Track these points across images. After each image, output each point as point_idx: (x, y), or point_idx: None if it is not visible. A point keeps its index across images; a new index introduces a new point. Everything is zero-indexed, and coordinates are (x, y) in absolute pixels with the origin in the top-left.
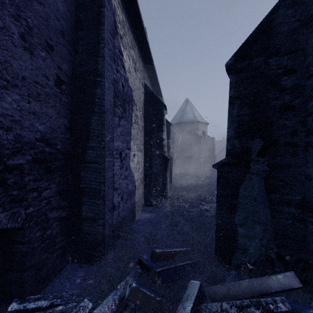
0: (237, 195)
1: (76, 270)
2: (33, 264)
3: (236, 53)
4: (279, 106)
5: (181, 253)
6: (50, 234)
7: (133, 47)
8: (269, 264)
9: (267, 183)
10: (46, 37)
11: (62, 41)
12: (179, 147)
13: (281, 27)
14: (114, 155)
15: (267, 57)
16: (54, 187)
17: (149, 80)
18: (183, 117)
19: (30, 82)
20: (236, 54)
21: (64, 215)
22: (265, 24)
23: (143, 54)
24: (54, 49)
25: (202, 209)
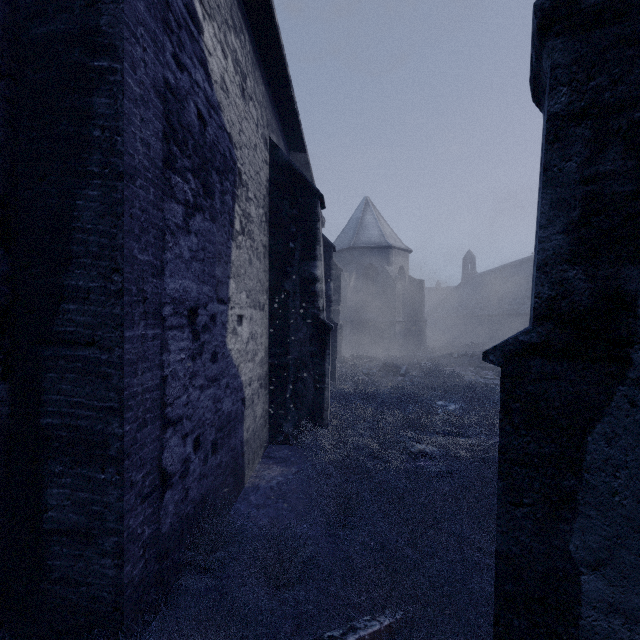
0: (578, 461)
1: None
2: None
3: None
4: None
5: None
6: None
7: (238, 31)
8: None
9: None
10: None
11: None
12: (350, 301)
13: None
14: (167, 319)
15: None
16: None
17: (283, 139)
18: (358, 237)
19: None
20: None
21: None
22: None
23: (265, 62)
24: None
25: (414, 451)
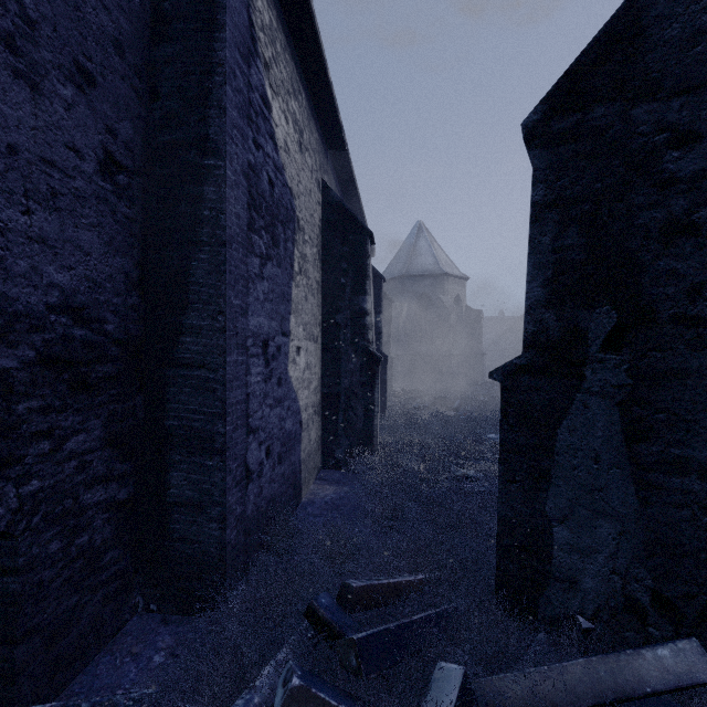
0: (551, 447)
1: (153, 631)
2: (42, 624)
3: (550, 96)
4: (660, 226)
5: (413, 587)
6: (86, 544)
7: (296, 94)
8: (633, 619)
9: (627, 416)
10: (76, 51)
11: (118, 66)
12: (402, 333)
13: (664, 28)
14: (250, 349)
15: (627, 103)
16: (98, 426)
17: (333, 176)
18: (410, 264)
19: (31, 162)
20: (549, 98)
21: (125, 497)
22: (624, 22)
23: (319, 111)
24: (97, 83)
25: (458, 475)
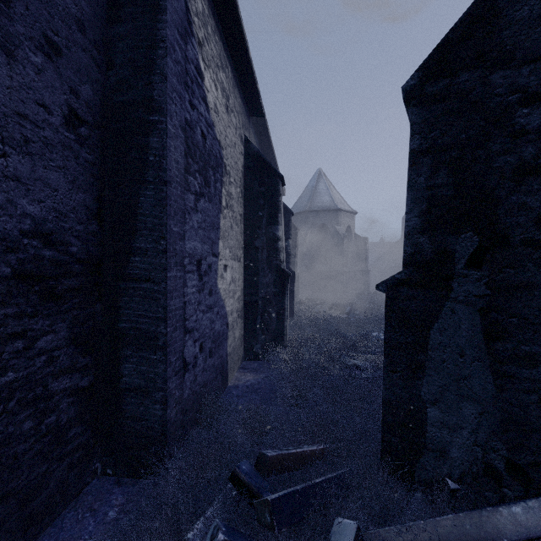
0: (425, 344)
1: (109, 491)
2: (17, 488)
3: (425, 65)
4: (513, 168)
5: (315, 455)
6: (54, 422)
7: (224, 67)
8: (491, 482)
9: (486, 320)
10: (45, 27)
11: (80, 40)
12: (306, 255)
13: (516, 10)
14: (186, 267)
15: (487, 70)
16: (64, 328)
17: (253, 133)
18: (312, 202)
19: (7, 114)
20: (424, 67)
21: (86, 384)
22: (484, 6)
23: (241, 82)
24: (63, 53)
25: (350, 365)
